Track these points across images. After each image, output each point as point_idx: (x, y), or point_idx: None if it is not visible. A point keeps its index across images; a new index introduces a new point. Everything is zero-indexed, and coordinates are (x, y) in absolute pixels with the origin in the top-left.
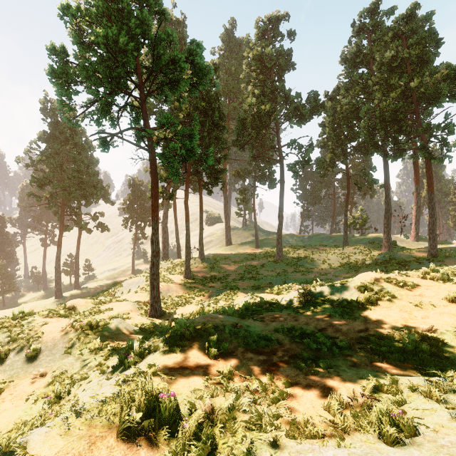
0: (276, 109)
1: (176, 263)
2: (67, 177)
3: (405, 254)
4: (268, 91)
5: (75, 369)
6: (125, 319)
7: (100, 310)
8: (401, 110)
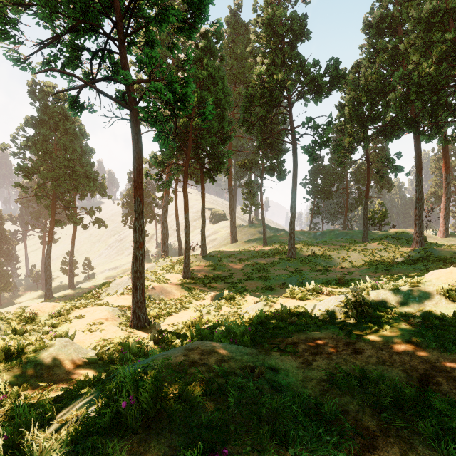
0: (289, 79)
1: (175, 261)
2: (57, 166)
3: (445, 249)
4: (280, 62)
5: None
6: (92, 332)
7: (68, 317)
8: (444, 75)
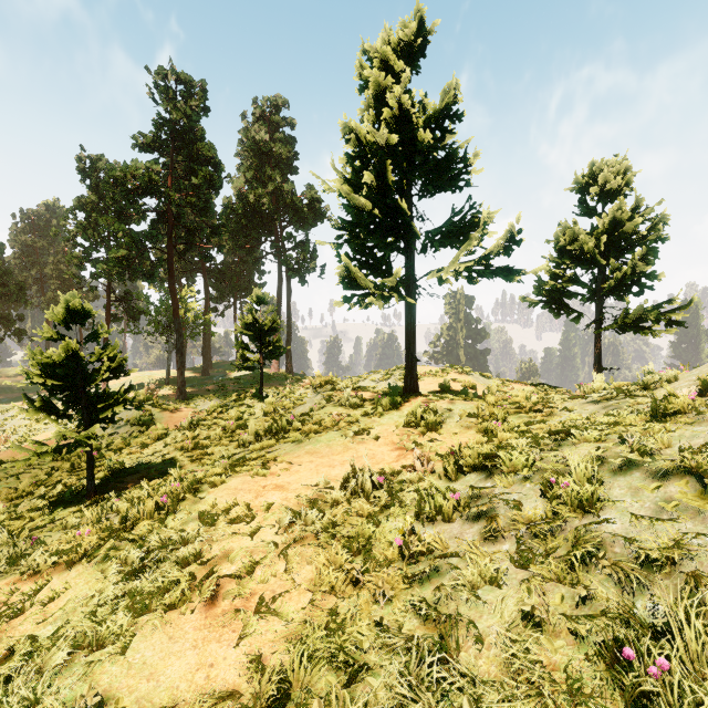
0: None
1: None
2: None
3: None
4: None
5: None
6: None
7: None
8: None
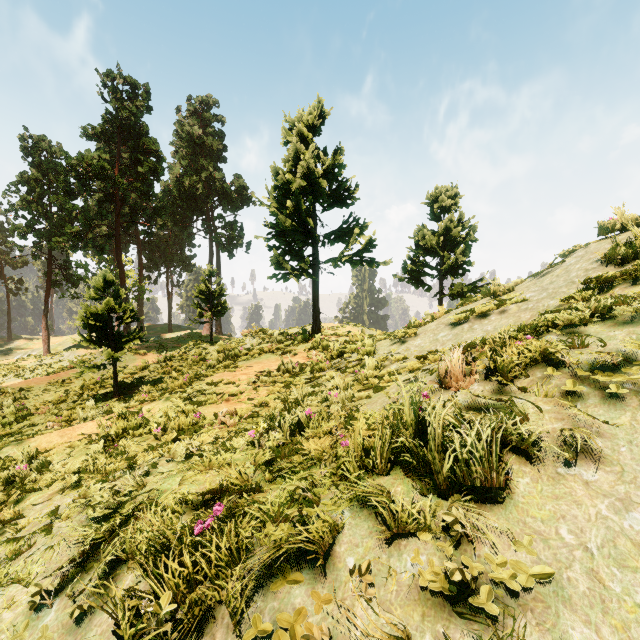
0: None
1: None
2: None
3: None
4: None
5: None
6: None
7: None
8: None
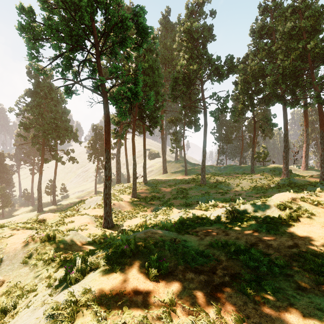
0: (201, 69)
1: (126, 186)
2: (46, 123)
3: (301, 179)
4: (195, 56)
5: (29, 279)
6: (82, 230)
7: (65, 222)
8: (299, 68)
